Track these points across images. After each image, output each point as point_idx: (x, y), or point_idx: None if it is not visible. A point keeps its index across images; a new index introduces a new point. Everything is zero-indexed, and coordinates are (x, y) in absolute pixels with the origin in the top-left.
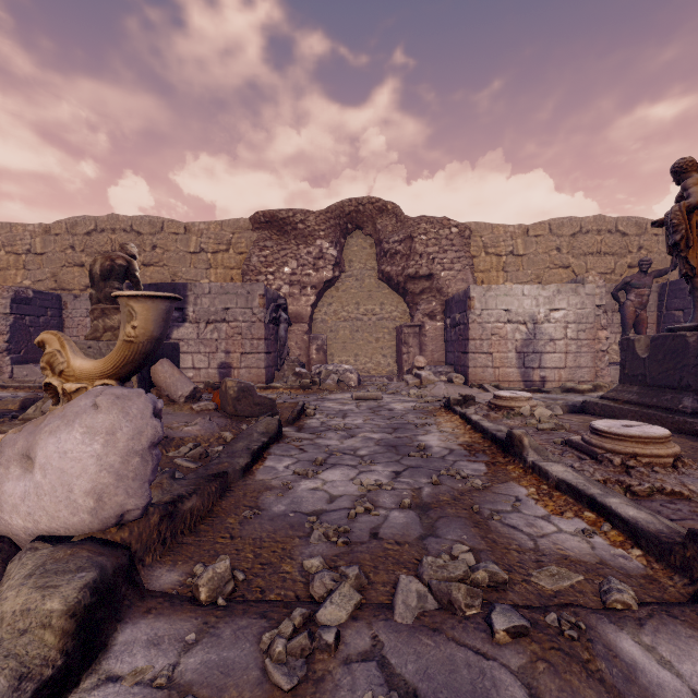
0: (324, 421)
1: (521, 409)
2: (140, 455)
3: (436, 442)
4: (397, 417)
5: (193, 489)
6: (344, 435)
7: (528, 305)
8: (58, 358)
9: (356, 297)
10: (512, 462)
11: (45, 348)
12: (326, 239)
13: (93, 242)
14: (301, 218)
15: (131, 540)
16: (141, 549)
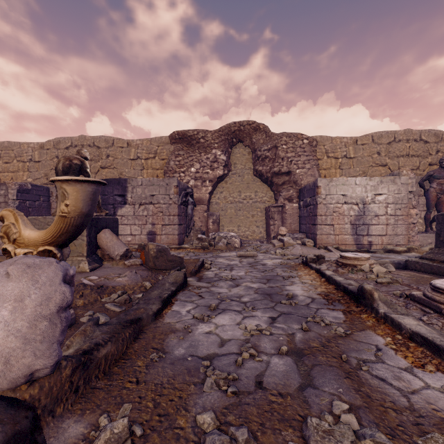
0: (217, 273)
1: (362, 266)
2: (48, 319)
3: (300, 291)
4: (269, 270)
5: (109, 337)
6: (231, 284)
7: (359, 192)
8: (12, 229)
9: (238, 187)
10: (364, 312)
11: (4, 221)
12: (219, 149)
13: (70, 153)
14: (202, 135)
15: (40, 395)
16: (51, 402)
